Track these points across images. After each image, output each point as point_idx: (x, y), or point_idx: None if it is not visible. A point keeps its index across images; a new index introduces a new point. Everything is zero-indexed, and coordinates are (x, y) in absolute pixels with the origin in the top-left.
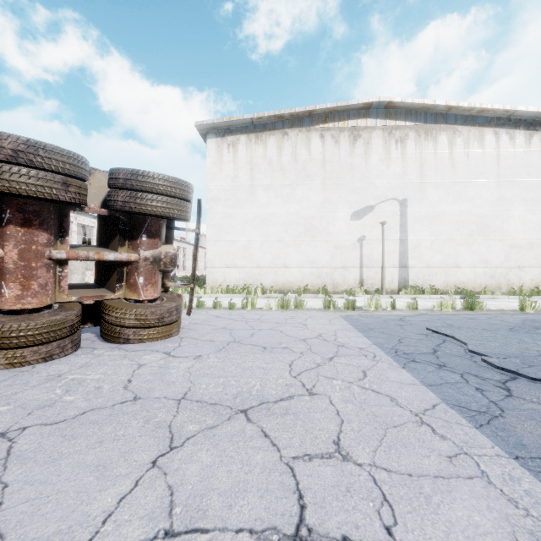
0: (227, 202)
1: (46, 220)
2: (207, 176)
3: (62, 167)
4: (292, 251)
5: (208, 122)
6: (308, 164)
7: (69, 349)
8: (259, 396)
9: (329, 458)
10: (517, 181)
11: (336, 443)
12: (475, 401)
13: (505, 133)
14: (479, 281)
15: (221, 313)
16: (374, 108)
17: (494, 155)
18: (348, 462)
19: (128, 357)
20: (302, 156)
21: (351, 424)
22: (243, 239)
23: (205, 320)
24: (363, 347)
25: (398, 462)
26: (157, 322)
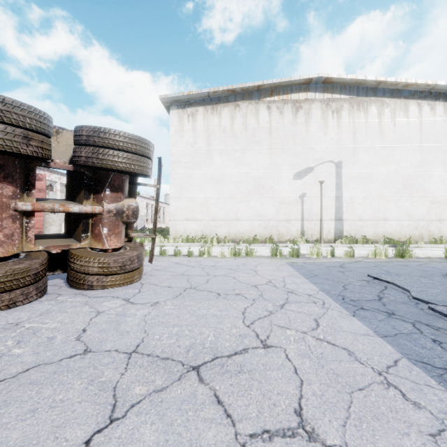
0: (187, 164)
1: (10, 173)
2: (170, 142)
3: (23, 121)
4: (242, 206)
5: (171, 95)
6: (256, 131)
7: (34, 296)
8: (212, 349)
9: (292, 437)
10: (437, 146)
11: (298, 413)
12: (437, 355)
13: (427, 105)
14: (404, 232)
15: (180, 260)
16: (313, 83)
17: (417, 123)
18: (315, 444)
19: (88, 303)
20: (251, 125)
21: (311, 386)
22: (201, 196)
23: (166, 267)
24: (311, 293)
25: (374, 444)
26: (119, 269)
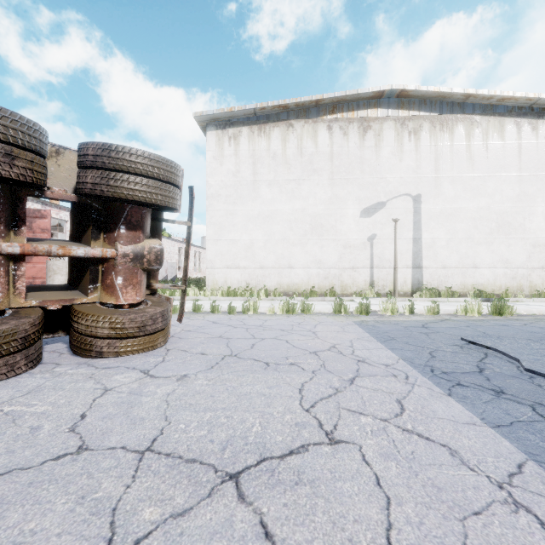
0: (228, 198)
1: None
2: (207, 171)
3: (4, 133)
4: (297, 251)
5: (208, 112)
6: (314, 157)
7: (22, 367)
8: (258, 446)
9: None
10: (540, 175)
11: None
12: None
13: (528, 124)
14: (499, 282)
15: (219, 318)
16: (385, 97)
17: (516, 147)
18: None
19: (94, 377)
20: (308, 149)
21: (403, 508)
22: (246, 238)
23: (200, 327)
24: (388, 362)
25: None
26: (137, 331)
